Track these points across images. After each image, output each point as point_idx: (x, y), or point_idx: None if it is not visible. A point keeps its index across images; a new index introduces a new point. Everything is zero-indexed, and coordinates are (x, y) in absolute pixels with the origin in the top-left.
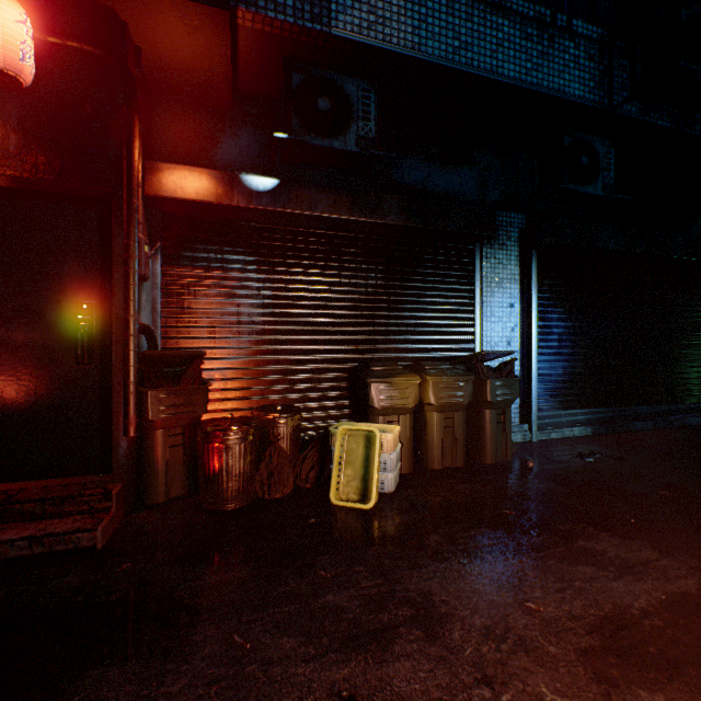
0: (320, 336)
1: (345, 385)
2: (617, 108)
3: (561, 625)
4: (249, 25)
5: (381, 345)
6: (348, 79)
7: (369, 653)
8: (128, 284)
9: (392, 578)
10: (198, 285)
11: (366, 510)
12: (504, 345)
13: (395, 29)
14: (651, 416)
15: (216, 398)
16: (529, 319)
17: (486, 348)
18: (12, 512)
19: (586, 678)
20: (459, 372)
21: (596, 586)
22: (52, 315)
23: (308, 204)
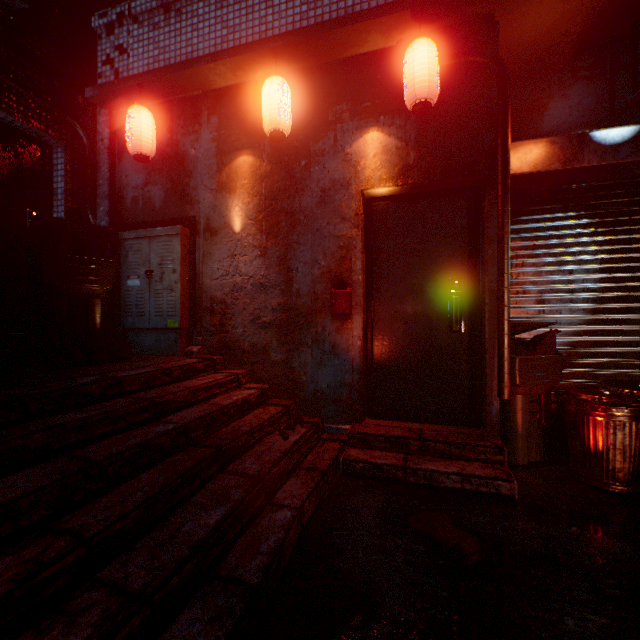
0: None
1: None
2: None
3: None
4: None
5: None
6: None
7: None
8: (503, 259)
9: None
10: (525, 256)
11: None
12: None
13: None
14: None
15: None
16: None
17: None
18: (427, 447)
19: None
20: None
21: None
22: (429, 291)
23: None
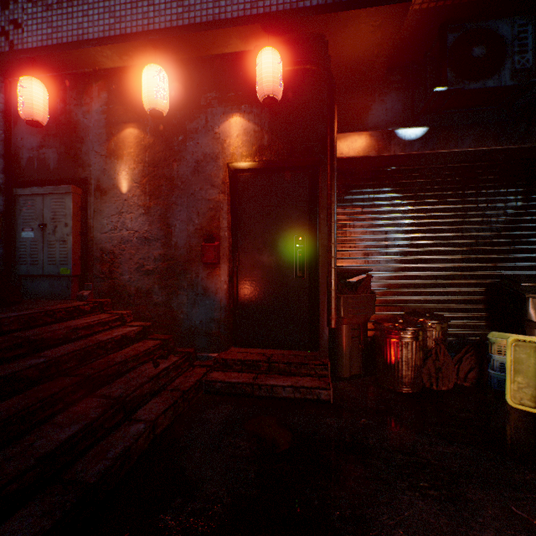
0: (456, 255)
1: (482, 298)
2: None
3: None
4: (415, 8)
5: (522, 263)
6: (502, 21)
7: None
8: (331, 221)
9: None
10: (356, 219)
11: None
12: None
13: None
14: None
15: None
16: None
17: None
18: (273, 367)
19: None
20: None
21: None
22: (281, 245)
23: (454, 142)
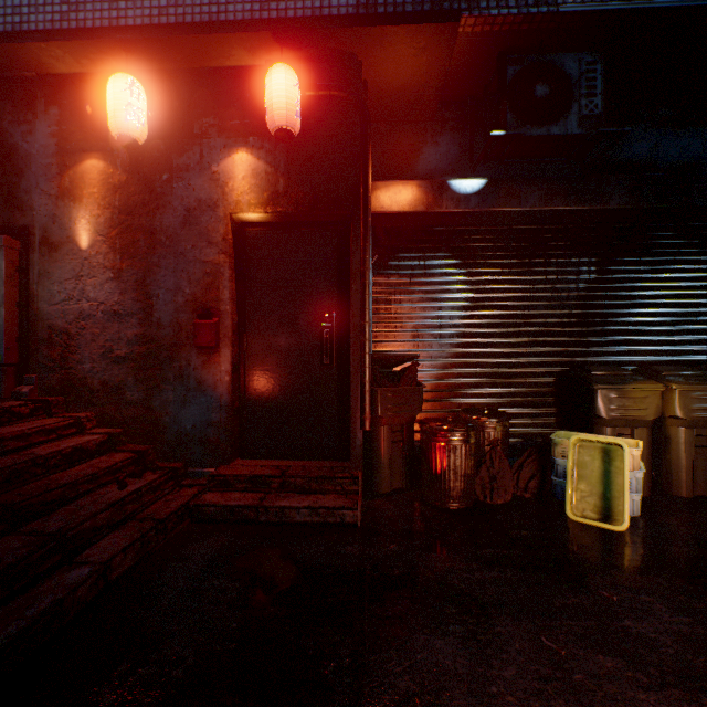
0: (522, 338)
1: (551, 390)
2: None
3: None
4: (468, 31)
5: (595, 347)
6: (569, 56)
7: None
8: (364, 294)
9: (702, 619)
10: (403, 291)
11: (615, 533)
12: None
13: None
14: None
15: None
16: None
17: None
18: (288, 484)
19: None
20: None
21: None
22: (303, 324)
23: (517, 199)
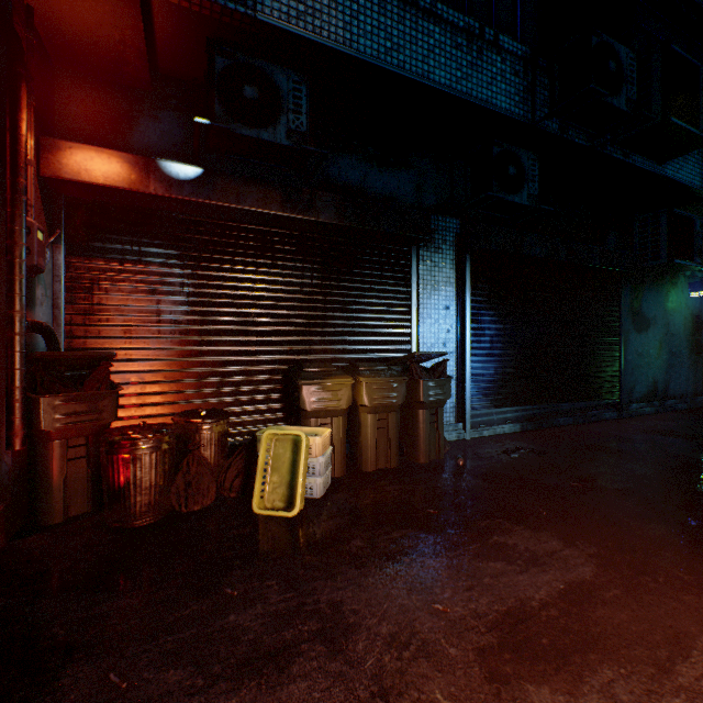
0: (251, 337)
1: (279, 387)
2: (539, 124)
3: (465, 625)
4: None
5: (317, 346)
6: (278, 69)
7: (264, 677)
8: (13, 275)
9: (304, 590)
10: (111, 279)
11: (290, 518)
12: (440, 346)
13: (326, 22)
14: (572, 412)
15: (132, 403)
16: (463, 321)
17: (423, 349)
18: None
19: (480, 678)
20: (393, 373)
21: (503, 581)
22: None
23: (236, 196)
